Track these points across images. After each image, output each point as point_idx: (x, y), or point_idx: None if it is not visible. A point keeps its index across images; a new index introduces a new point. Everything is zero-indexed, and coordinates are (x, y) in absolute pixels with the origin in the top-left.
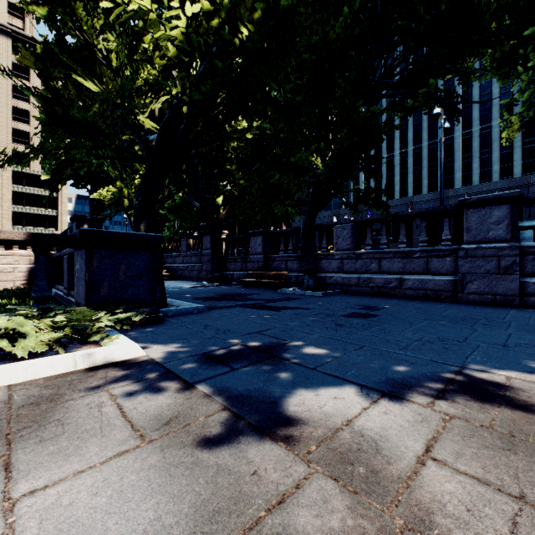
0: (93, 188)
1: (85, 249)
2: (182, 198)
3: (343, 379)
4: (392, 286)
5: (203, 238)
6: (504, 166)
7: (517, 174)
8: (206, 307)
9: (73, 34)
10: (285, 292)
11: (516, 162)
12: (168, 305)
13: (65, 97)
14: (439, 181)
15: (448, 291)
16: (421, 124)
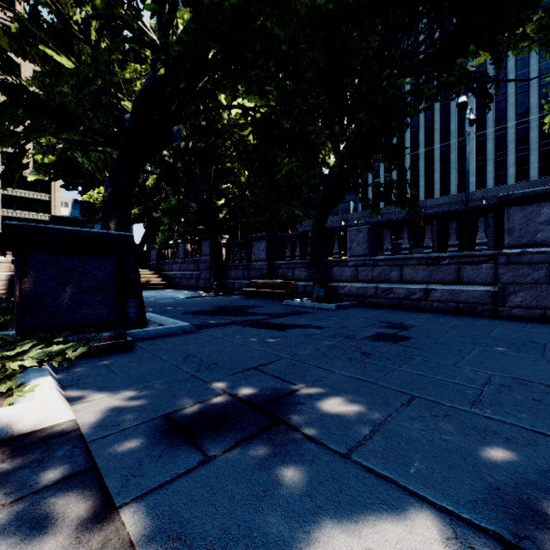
0: (84, 189)
1: (15, 252)
2: (178, 199)
3: (405, 488)
4: (416, 297)
5: (202, 243)
6: (520, 169)
7: (534, 177)
8: (196, 325)
9: (42, 2)
10: (292, 303)
11: (532, 165)
12: (149, 323)
13: (14, 60)
14: (451, 185)
15: (485, 304)
16: (433, 125)
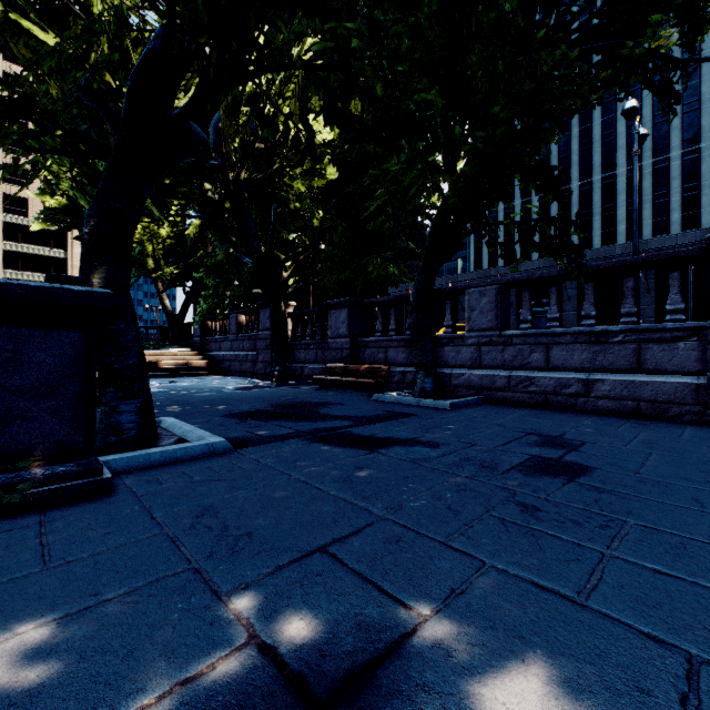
0: None
1: None
2: (227, 252)
3: None
4: (571, 392)
5: (260, 313)
6: (688, 214)
7: (707, 225)
8: (237, 438)
9: None
10: (385, 399)
11: (704, 208)
12: (162, 435)
13: None
14: (594, 236)
15: (683, 403)
16: (570, 156)
